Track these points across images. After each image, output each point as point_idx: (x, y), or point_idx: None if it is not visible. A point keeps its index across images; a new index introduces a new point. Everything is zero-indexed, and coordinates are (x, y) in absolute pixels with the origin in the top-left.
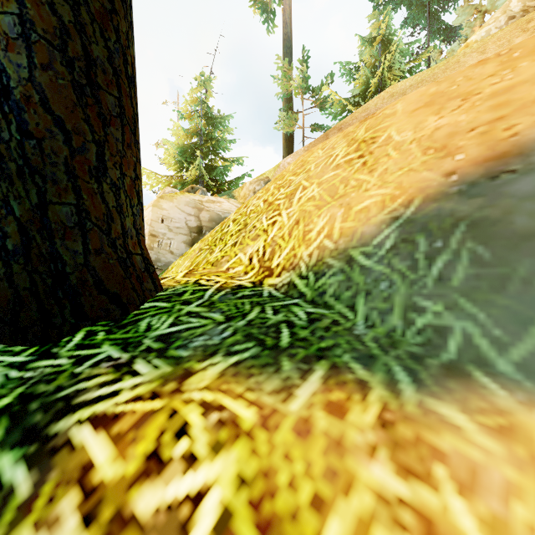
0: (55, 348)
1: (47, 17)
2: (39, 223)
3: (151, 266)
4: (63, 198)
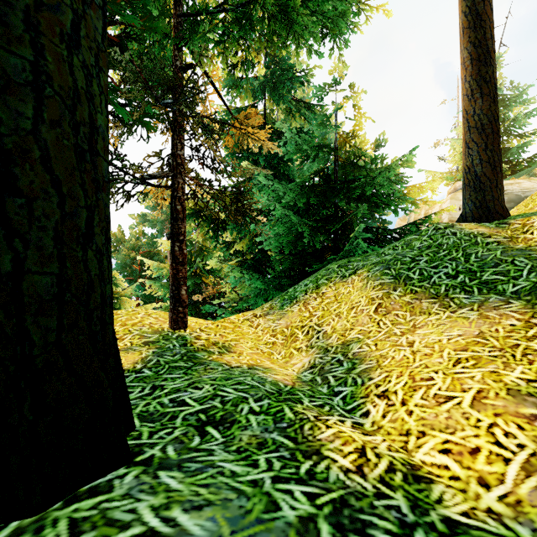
0: (492, 223)
1: (485, 157)
2: (483, 200)
3: (507, 209)
4: (489, 194)
